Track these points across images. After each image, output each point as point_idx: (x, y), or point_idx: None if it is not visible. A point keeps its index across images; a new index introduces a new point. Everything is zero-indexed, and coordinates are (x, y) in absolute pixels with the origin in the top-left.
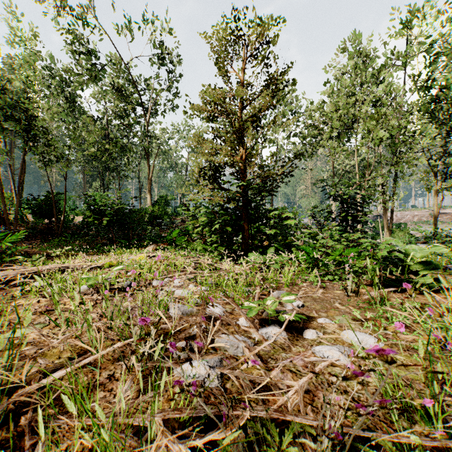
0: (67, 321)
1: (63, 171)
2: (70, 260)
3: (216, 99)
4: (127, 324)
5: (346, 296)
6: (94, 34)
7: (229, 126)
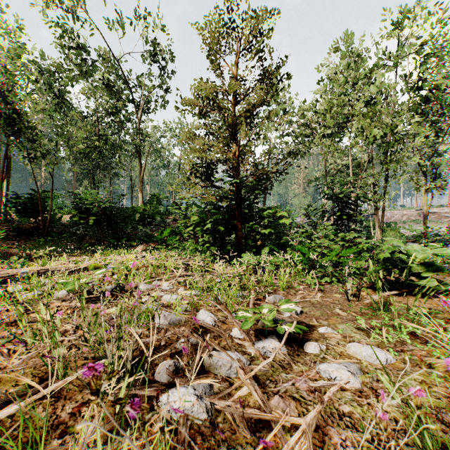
0: (34, 336)
1: (49, 168)
2: (53, 261)
3: (208, 94)
4: (101, 342)
5: (346, 301)
6: (84, 28)
7: (222, 124)
